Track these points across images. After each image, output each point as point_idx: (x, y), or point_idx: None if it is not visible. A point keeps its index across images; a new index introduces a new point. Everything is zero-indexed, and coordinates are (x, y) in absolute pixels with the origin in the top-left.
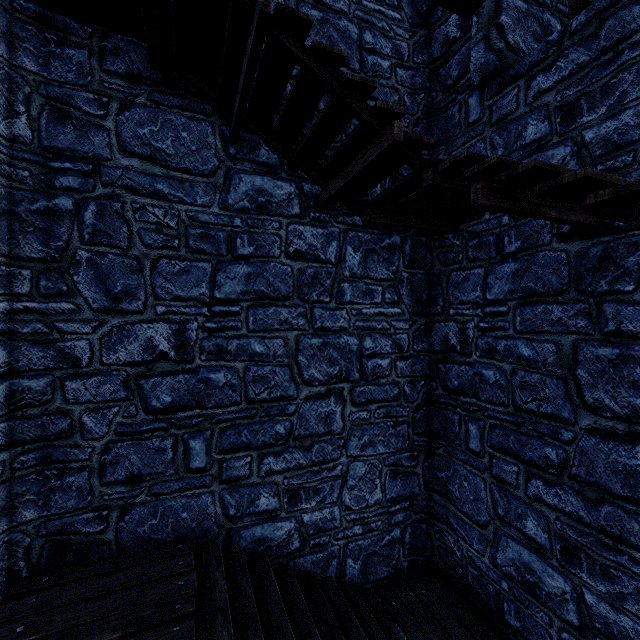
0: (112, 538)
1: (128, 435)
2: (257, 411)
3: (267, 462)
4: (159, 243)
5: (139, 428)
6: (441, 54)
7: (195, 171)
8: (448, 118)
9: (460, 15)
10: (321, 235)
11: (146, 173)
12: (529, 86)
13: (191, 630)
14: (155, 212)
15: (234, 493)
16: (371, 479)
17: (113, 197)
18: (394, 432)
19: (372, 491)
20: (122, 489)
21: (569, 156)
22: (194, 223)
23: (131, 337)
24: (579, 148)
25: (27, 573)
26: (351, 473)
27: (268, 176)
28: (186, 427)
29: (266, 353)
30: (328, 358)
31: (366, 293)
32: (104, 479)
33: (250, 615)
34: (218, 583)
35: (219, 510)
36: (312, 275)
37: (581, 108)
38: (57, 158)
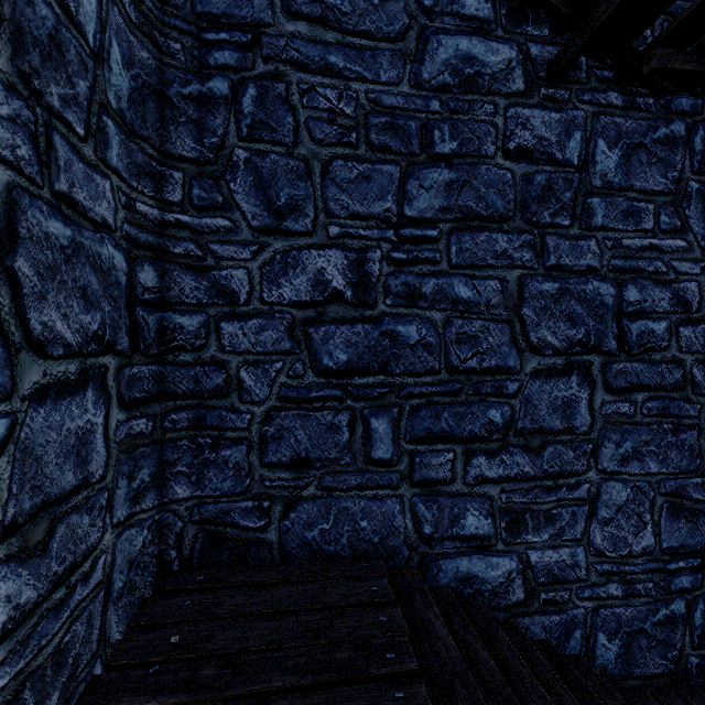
0: (274, 540)
1: (293, 402)
2: (462, 386)
3: (476, 464)
4: (331, 138)
5: (307, 394)
6: None
7: (378, 34)
8: None
9: None
10: (556, 123)
11: (315, 41)
12: None
13: (425, 704)
14: (327, 95)
15: (430, 503)
16: (636, 512)
17: (275, 76)
18: (675, 441)
19: (638, 532)
20: (286, 475)
21: None
22: (376, 109)
23: (297, 268)
24: None
25: (179, 567)
26: (604, 498)
27: (478, 36)
28: (366, 399)
29: (475, 301)
30: (567, 314)
31: (628, 214)
32: (265, 458)
33: (501, 696)
34: (436, 630)
35: (409, 524)
36: (543, 184)
37: None
38: (211, 28)
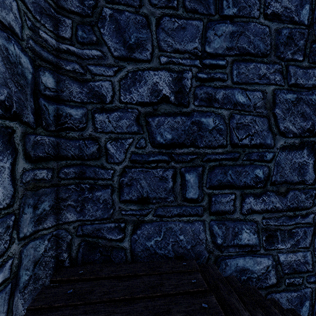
0: (127, 247)
1: (139, 163)
2: (239, 155)
3: (248, 201)
4: (162, 3)
5: (147, 158)
6: None
7: None
8: None
9: None
10: None
11: None
12: None
13: None
14: None
15: (221, 225)
16: None
17: None
18: None
19: None
20: (135, 207)
21: None
22: None
23: (141, 81)
24: None
25: (69, 263)
26: None
27: None
28: (182, 162)
29: (247, 104)
30: (301, 113)
31: None
32: (122, 197)
33: None
34: (241, 313)
35: (208, 238)
36: (287, 35)
37: None
38: None
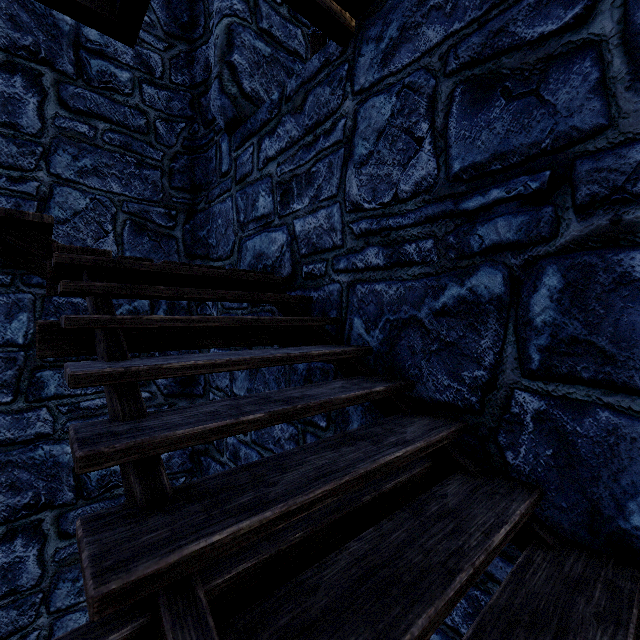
0: None
1: None
2: None
3: None
4: None
5: None
6: (203, 80)
7: None
8: (209, 160)
9: (115, 38)
10: None
11: None
12: (260, 148)
13: None
14: None
15: None
16: None
17: None
18: None
19: None
20: None
21: (286, 245)
22: None
23: None
24: (292, 239)
25: None
26: (58, 634)
27: None
28: None
29: None
30: (10, 484)
31: None
32: None
33: None
34: None
35: None
36: None
37: (293, 192)
38: None
